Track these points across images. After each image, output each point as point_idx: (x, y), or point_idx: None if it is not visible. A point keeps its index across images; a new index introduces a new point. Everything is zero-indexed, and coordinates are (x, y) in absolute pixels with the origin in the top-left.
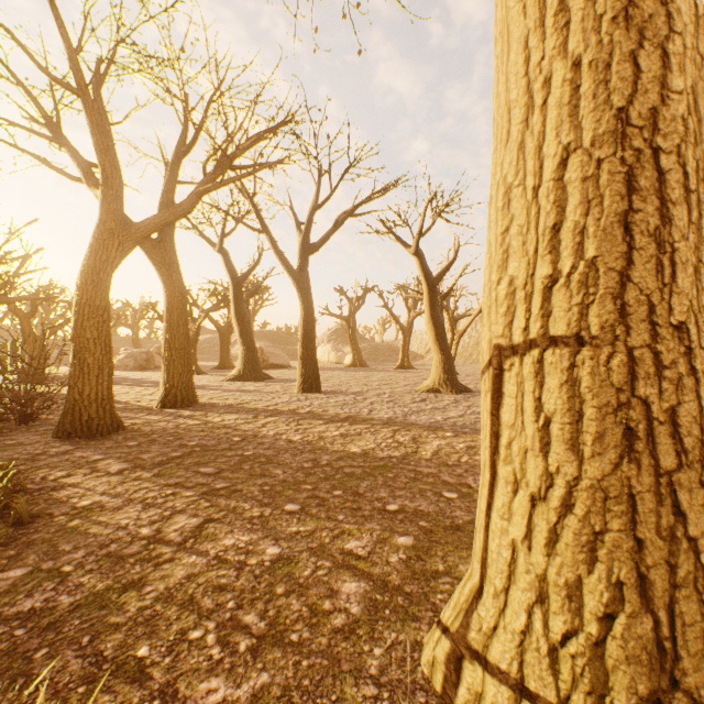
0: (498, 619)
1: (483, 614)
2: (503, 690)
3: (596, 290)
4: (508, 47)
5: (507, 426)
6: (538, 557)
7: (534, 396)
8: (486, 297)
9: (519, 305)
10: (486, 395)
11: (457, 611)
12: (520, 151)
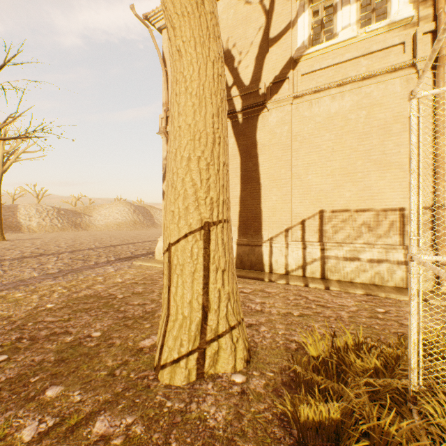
0: (218, 318)
1: (212, 323)
2: (227, 336)
3: (229, 207)
4: (206, 110)
5: (213, 251)
6: (227, 287)
7: (221, 238)
8: (193, 201)
9: (215, 208)
10: (198, 242)
11: (193, 339)
12: (212, 153)
